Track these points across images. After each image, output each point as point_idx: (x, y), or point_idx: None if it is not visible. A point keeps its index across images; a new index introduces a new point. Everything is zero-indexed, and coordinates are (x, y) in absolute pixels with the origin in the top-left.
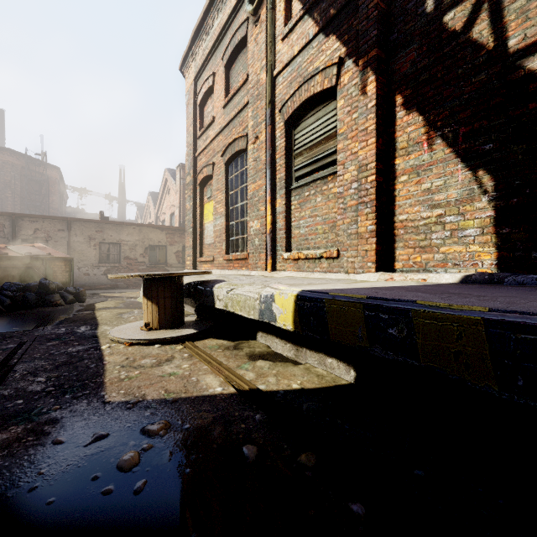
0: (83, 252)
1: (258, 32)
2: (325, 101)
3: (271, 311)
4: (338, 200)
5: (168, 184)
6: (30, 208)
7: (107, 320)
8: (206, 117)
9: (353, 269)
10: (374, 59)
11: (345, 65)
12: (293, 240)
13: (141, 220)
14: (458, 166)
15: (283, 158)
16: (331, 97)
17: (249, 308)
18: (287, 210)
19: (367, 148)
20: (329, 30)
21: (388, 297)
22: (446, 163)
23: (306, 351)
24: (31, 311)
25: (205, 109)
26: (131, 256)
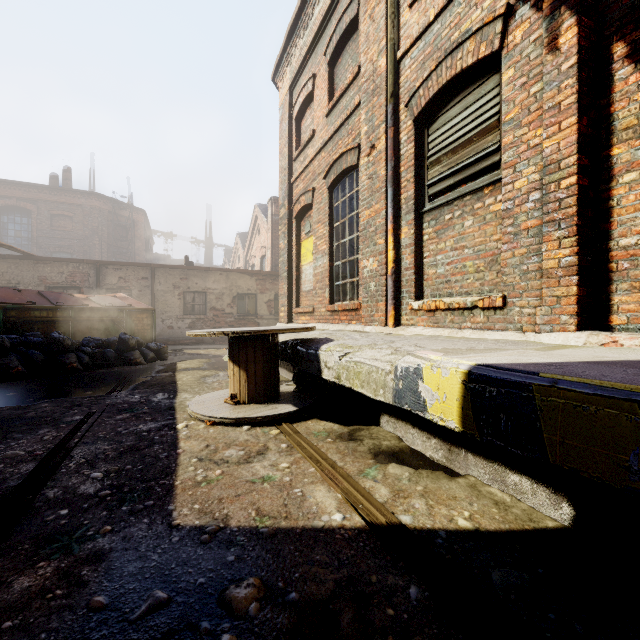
0: (167, 303)
1: (375, 4)
2: (479, 79)
3: (416, 394)
4: (504, 221)
5: (258, 222)
6: (117, 255)
7: (188, 385)
8: (304, 133)
9: (532, 326)
10: None
11: (516, 14)
12: (425, 283)
13: (229, 265)
14: None
15: (411, 169)
16: (490, 71)
17: (376, 384)
18: (417, 241)
19: (561, 135)
20: None
21: None
22: None
23: (467, 455)
24: (109, 371)
25: (302, 123)
26: (217, 306)
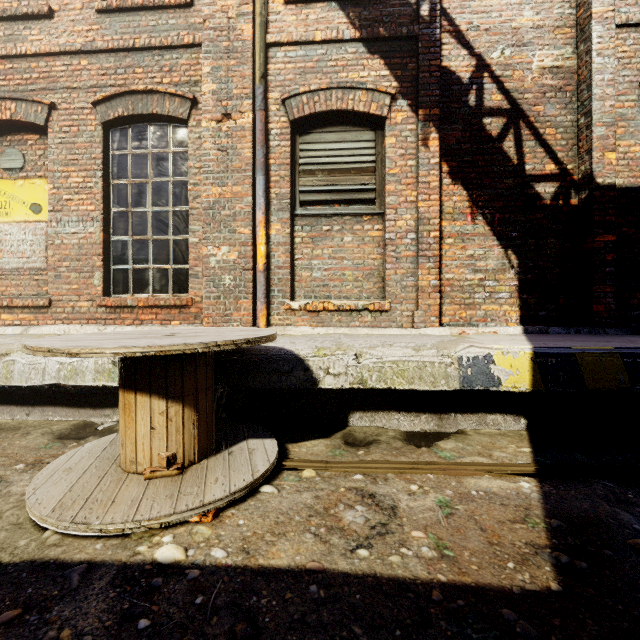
0: None
1: None
2: (358, 126)
3: (489, 375)
4: (388, 246)
5: None
6: None
7: None
8: None
9: (410, 324)
10: (438, 119)
11: (397, 101)
12: (298, 284)
13: None
14: (495, 243)
15: (286, 167)
16: (368, 125)
17: (435, 377)
18: (291, 242)
19: (430, 203)
20: (374, 48)
21: (628, 346)
22: (486, 238)
23: (457, 416)
24: None
25: None
26: None
